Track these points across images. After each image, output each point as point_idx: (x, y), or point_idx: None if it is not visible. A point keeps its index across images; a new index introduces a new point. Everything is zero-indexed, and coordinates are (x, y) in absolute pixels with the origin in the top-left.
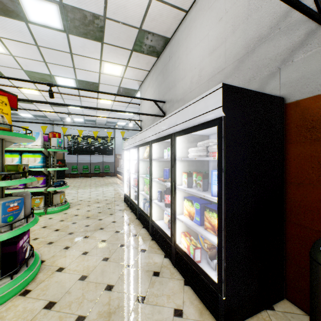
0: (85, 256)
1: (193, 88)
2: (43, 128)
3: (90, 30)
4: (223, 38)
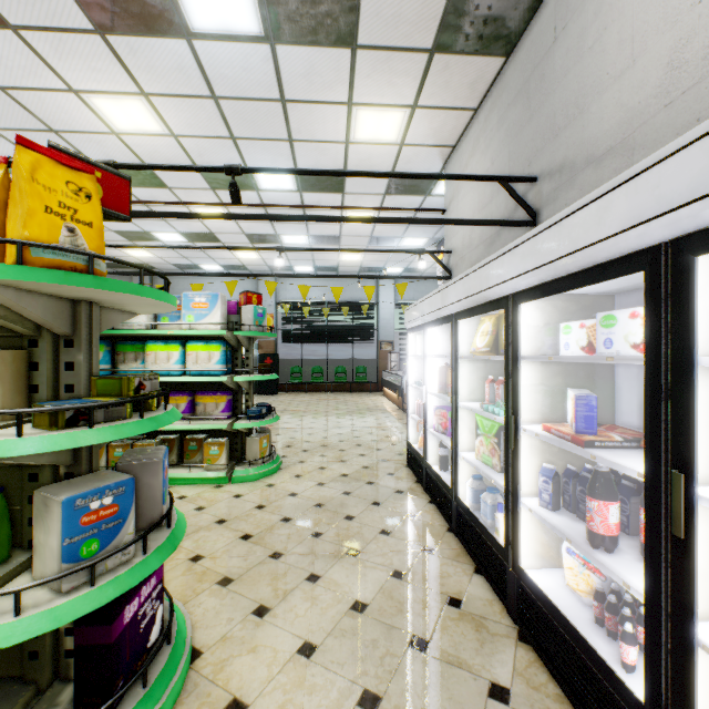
0: (305, 662)
1: (683, 85)
2: (230, 285)
3: (324, 16)
4: None
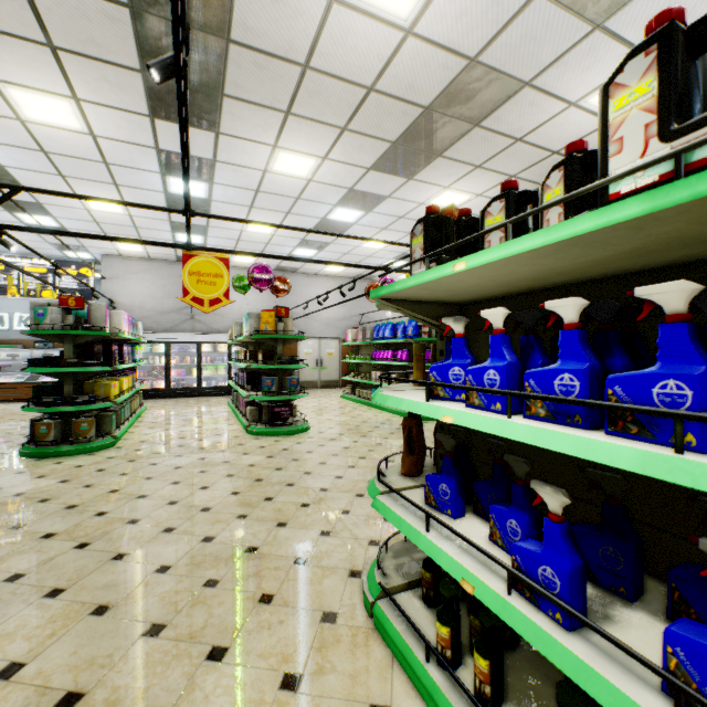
0: None
1: (234, 313)
2: None
3: None
4: (257, 303)
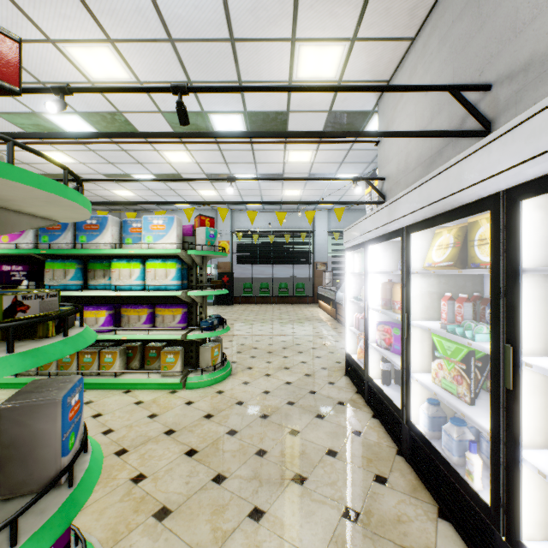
0: None
1: None
2: (188, 212)
3: None
4: None
